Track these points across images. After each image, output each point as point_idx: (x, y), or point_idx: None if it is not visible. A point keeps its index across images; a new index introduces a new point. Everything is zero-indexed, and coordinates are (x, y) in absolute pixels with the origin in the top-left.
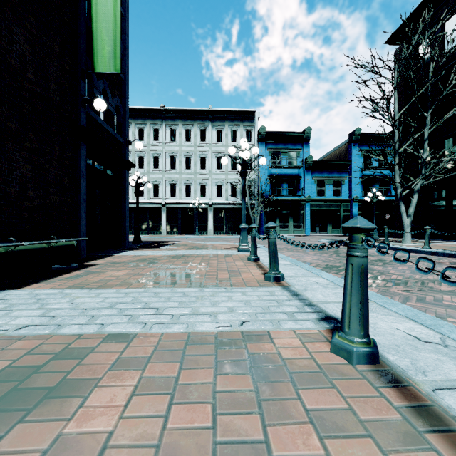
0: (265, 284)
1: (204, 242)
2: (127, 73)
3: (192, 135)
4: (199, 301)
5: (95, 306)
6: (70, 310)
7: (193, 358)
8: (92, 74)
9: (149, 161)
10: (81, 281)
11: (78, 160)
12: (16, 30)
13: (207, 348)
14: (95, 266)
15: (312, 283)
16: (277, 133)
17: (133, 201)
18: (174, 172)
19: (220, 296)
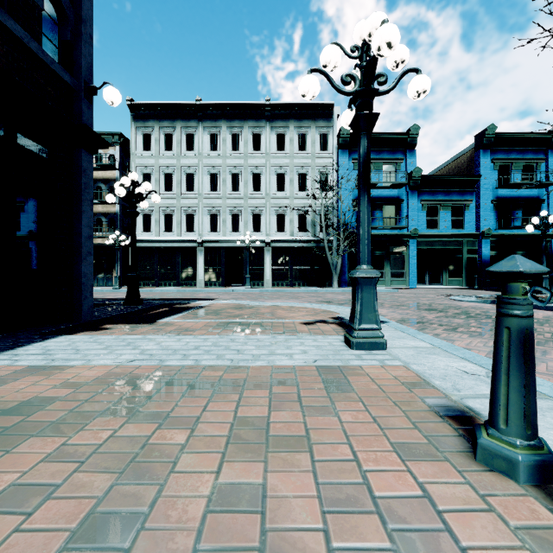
0: None
1: (258, 302)
2: None
3: (242, 142)
4: None
5: None
6: None
7: None
8: None
9: (179, 180)
10: None
11: None
12: None
13: None
14: None
15: None
16: None
17: (157, 239)
18: (215, 196)
19: None
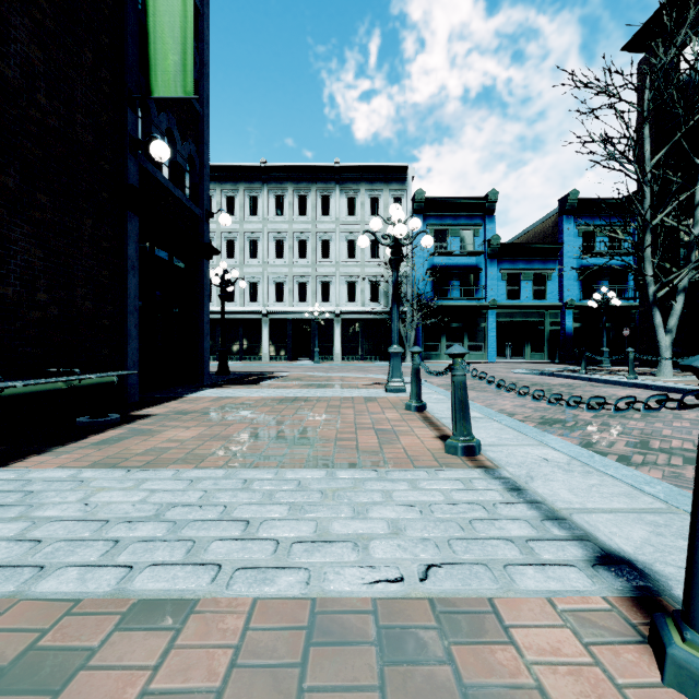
0: (448, 461)
1: (329, 374)
2: (206, 104)
3: (309, 206)
4: (329, 502)
5: (126, 512)
6: (76, 523)
7: (325, 694)
8: (148, 103)
9: (242, 247)
10: (118, 451)
11: (125, 242)
12: (16, 21)
13: (357, 652)
14: (148, 419)
15: (538, 462)
16: (443, 200)
17: (219, 310)
18: (281, 264)
19: (369, 491)
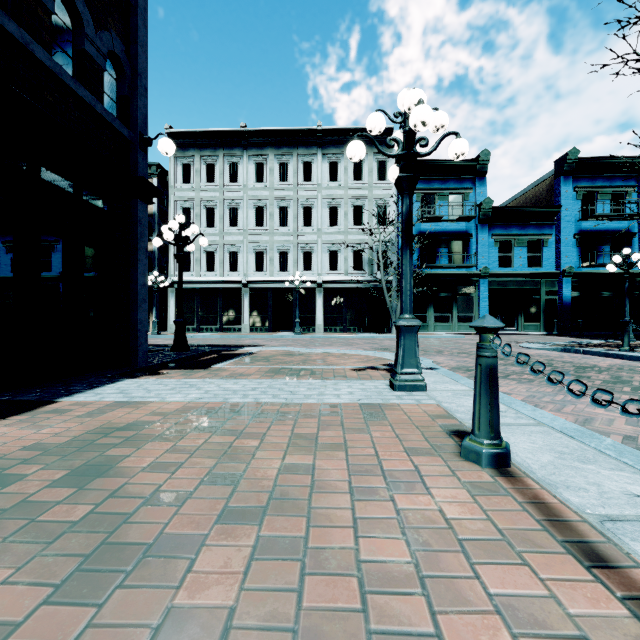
0: None
1: (308, 349)
2: None
3: (290, 172)
4: None
5: None
6: None
7: None
8: None
9: (222, 215)
10: None
11: None
12: None
13: None
14: None
15: None
16: (431, 163)
17: (198, 279)
18: (261, 232)
19: None
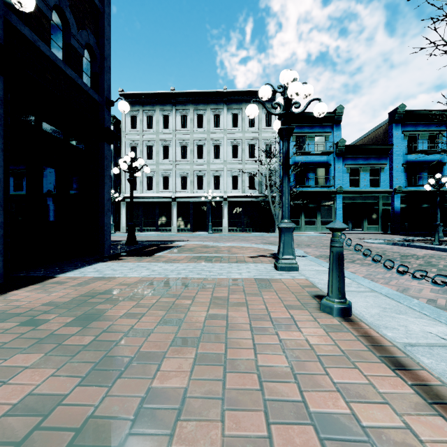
0: None
1: (218, 243)
2: (107, 3)
3: (205, 121)
4: None
5: None
6: None
7: None
8: None
9: (158, 151)
10: None
11: None
12: None
13: None
14: None
15: None
16: (302, 114)
17: (141, 195)
18: (185, 163)
19: None
